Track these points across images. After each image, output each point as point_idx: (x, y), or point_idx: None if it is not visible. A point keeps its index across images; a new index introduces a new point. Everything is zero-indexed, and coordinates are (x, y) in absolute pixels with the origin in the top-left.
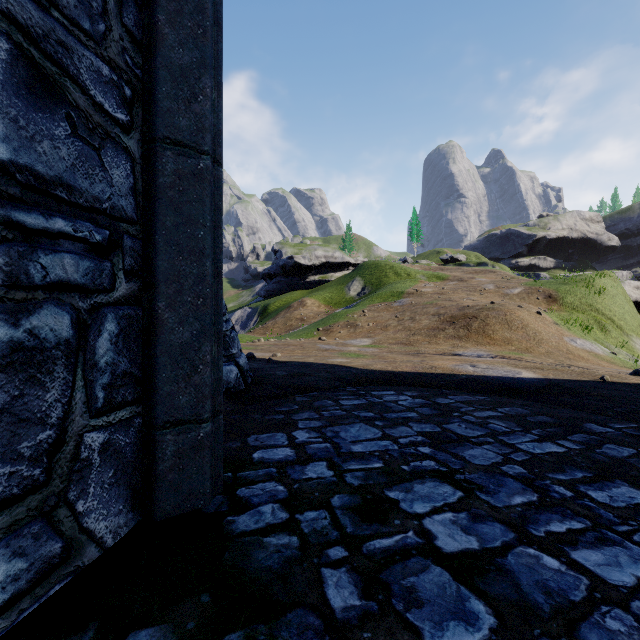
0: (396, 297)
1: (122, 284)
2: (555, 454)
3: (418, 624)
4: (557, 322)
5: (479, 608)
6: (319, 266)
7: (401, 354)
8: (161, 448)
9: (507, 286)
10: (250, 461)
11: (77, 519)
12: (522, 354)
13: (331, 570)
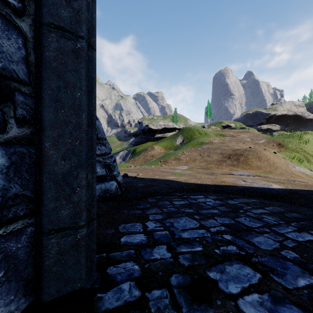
0: (200, 145)
1: (13, 128)
2: (312, 242)
3: None
4: (285, 157)
5: None
6: (161, 129)
7: (204, 174)
8: (47, 249)
9: (257, 139)
10: (118, 244)
11: None
12: (267, 174)
13: None
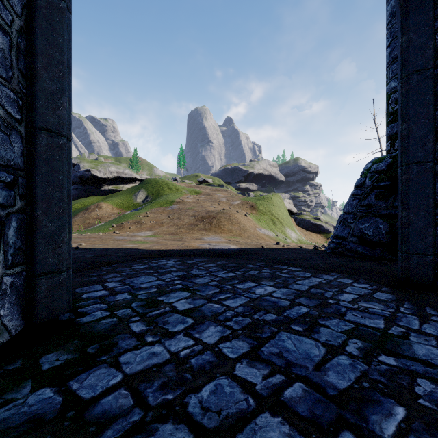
0: (169, 204)
1: (18, 202)
2: (231, 276)
3: (167, 327)
4: (254, 220)
5: (189, 320)
6: (112, 179)
7: (171, 240)
8: (39, 286)
9: (232, 199)
10: (81, 299)
11: (1, 318)
12: (236, 237)
13: (133, 323)
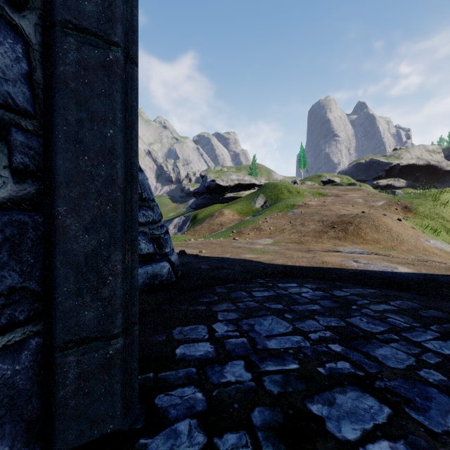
0: (289, 208)
1: (8, 184)
2: None
3: None
4: (414, 226)
5: None
6: (233, 186)
7: (296, 251)
8: (62, 371)
9: (372, 200)
10: (172, 358)
11: None
12: (389, 251)
13: None
